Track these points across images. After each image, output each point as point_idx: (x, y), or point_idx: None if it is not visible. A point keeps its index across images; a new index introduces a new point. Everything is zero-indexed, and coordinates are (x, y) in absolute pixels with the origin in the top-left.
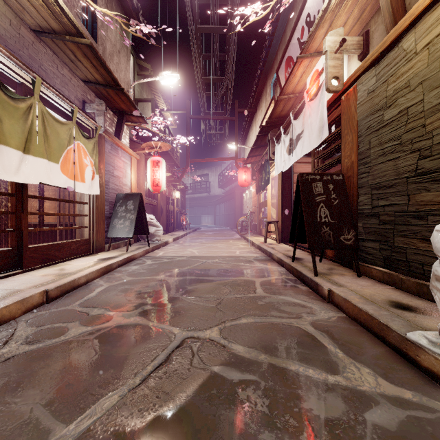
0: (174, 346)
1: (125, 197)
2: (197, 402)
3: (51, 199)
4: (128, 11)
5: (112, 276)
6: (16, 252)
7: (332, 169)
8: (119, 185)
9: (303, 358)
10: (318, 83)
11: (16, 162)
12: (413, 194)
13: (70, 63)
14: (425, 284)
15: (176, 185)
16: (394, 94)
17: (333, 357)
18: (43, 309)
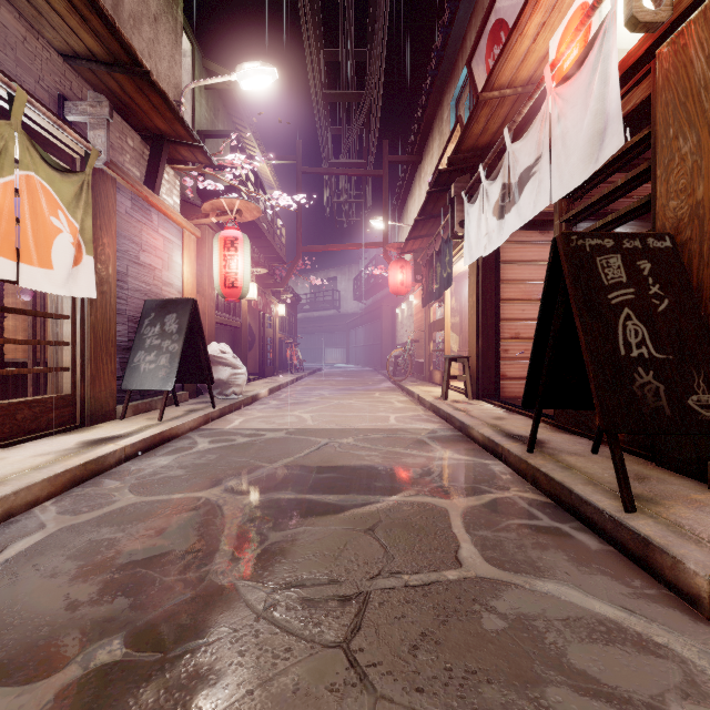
0: None
1: (161, 307)
2: None
3: None
4: None
5: (92, 491)
6: None
7: None
8: (154, 283)
9: None
10: (586, 34)
11: None
12: None
13: (22, 3)
14: None
15: (278, 294)
16: None
17: None
18: None
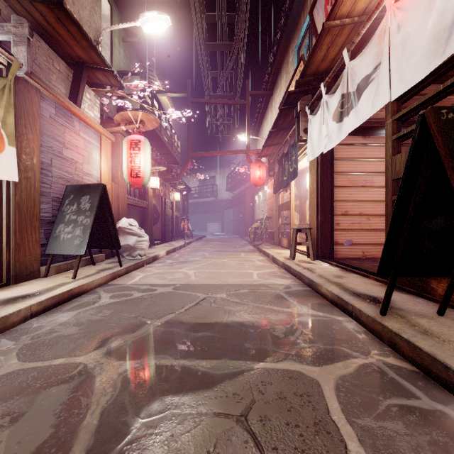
0: None
1: (78, 190)
2: None
3: None
4: None
5: None
6: None
7: None
8: (76, 173)
9: None
10: None
11: None
12: None
13: None
14: None
15: (175, 185)
16: None
17: None
18: None
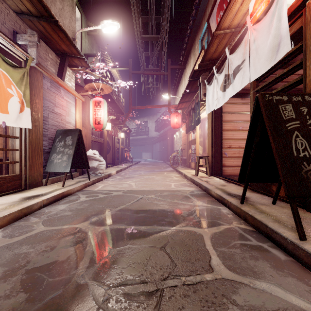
0: None
1: (64, 133)
2: None
3: None
4: None
5: (23, 224)
6: None
7: None
8: (62, 122)
9: None
10: None
11: None
12: None
13: None
14: None
15: (121, 128)
16: None
17: None
18: None
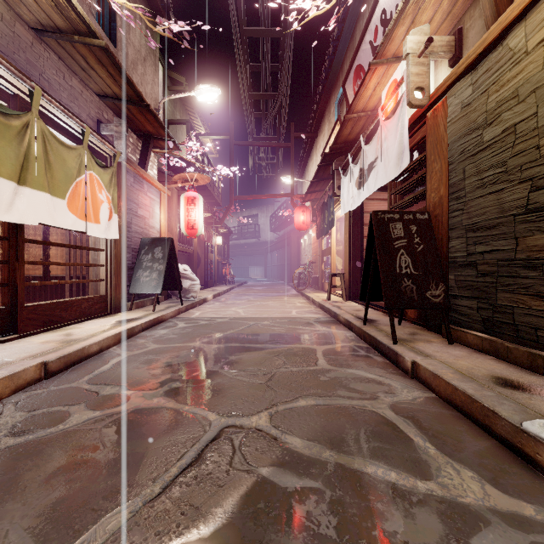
0: (208, 439)
1: (152, 243)
2: (238, 521)
3: (55, 245)
4: (156, 8)
5: (133, 343)
6: (9, 312)
7: (413, 207)
8: (145, 227)
9: (382, 456)
10: (397, 97)
11: (7, 196)
12: (523, 237)
13: (81, 72)
14: (540, 355)
15: (217, 229)
16: (498, 107)
17: (423, 455)
18: (40, 386)
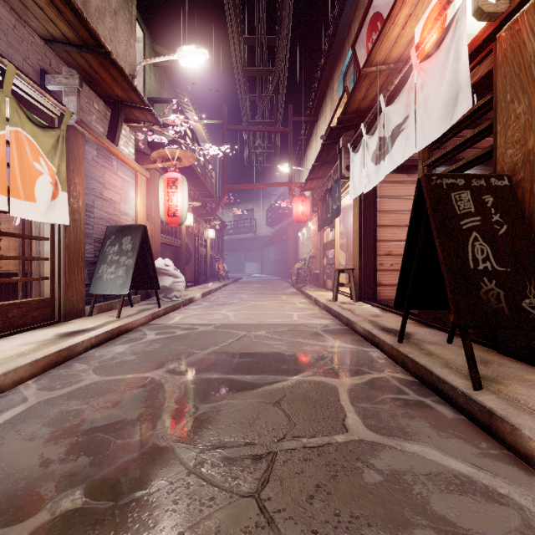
0: None
1: (119, 231)
2: None
3: None
4: None
5: (64, 372)
6: None
7: None
8: (114, 213)
9: None
10: (443, 22)
11: None
12: None
13: None
14: None
15: (209, 221)
16: None
17: None
18: None
